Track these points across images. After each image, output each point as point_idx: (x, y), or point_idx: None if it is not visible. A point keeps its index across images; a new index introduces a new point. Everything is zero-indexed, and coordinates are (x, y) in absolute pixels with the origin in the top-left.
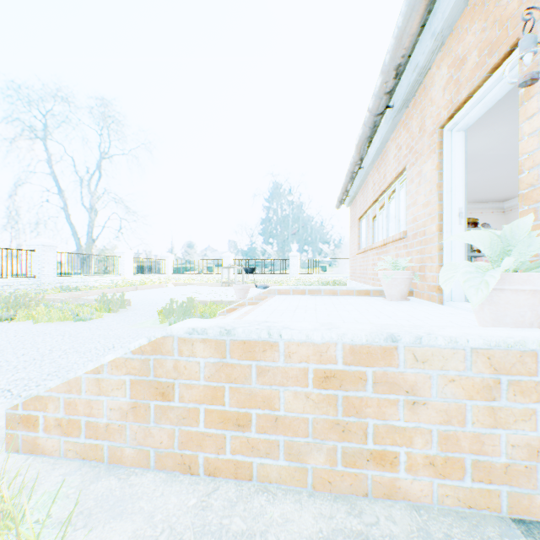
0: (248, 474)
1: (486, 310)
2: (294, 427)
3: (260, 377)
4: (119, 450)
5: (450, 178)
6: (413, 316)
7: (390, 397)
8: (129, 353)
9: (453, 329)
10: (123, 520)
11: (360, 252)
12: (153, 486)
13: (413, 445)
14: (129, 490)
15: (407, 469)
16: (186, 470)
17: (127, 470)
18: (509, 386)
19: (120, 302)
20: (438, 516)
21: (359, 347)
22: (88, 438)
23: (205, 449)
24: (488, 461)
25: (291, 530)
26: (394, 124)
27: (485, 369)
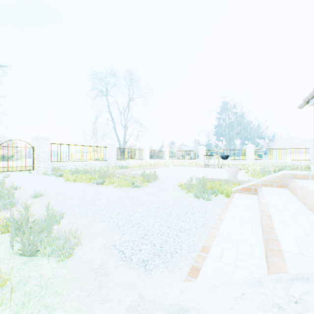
0: None
1: None
2: None
3: None
4: None
5: None
6: None
7: None
8: None
9: None
10: None
11: None
12: None
13: None
14: None
15: None
16: None
17: None
18: None
19: (153, 176)
20: None
21: None
22: None
23: None
24: None
25: None
26: None
27: None
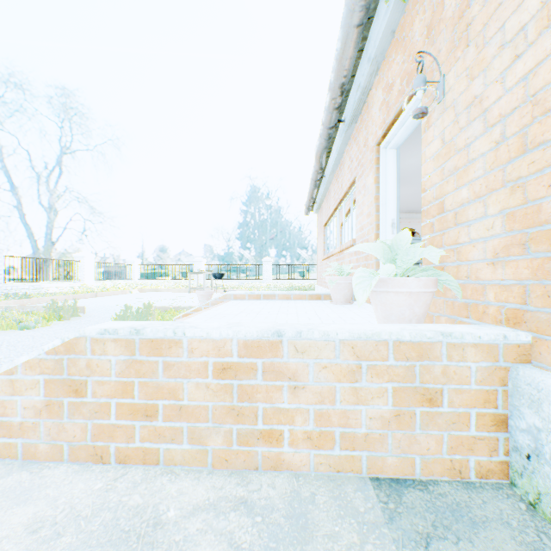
0: (156, 459)
1: (379, 309)
2: (196, 414)
3: (166, 371)
4: (33, 447)
5: (385, 191)
6: (341, 318)
7: (276, 384)
8: (43, 353)
9: (336, 325)
10: (27, 505)
11: (324, 258)
12: (63, 476)
13: (294, 423)
14: (39, 481)
15: (290, 444)
16: (98, 460)
17: (42, 465)
18: (368, 369)
19: (72, 309)
20: (312, 481)
21: (252, 341)
22: (2, 437)
23: (116, 439)
24: (352, 432)
25: (182, 500)
26: (347, 137)
27: (350, 356)
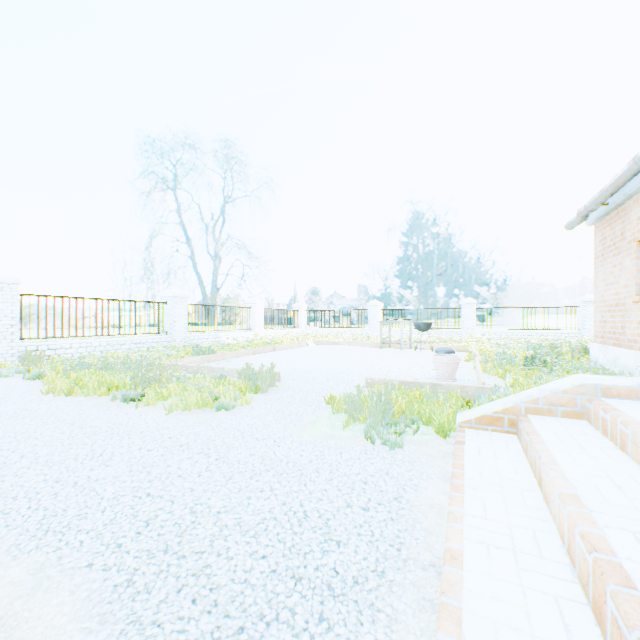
0: None
1: None
2: None
3: None
4: None
5: None
6: None
7: None
8: None
9: None
10: None
11: None
12: None
13: None
14: None
15: None
16: None
17: None
18: None
19: (269, 378)
20: None
21: None
22: None
23: None
24: None
25: None
26: None
27: None
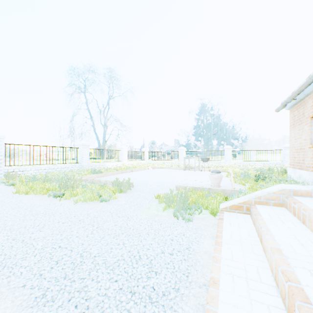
0: None
1: None
2: None
3: None
4: None
5: None
6: None
7: None
8: None
9: None
10: None
11: None
12: None
13: None
14: None
15: None
16: None
17: None
18: None
19: (127, 185)
20: None
21: None
22: None
23: None
24: None
25: None
26: None
27: None
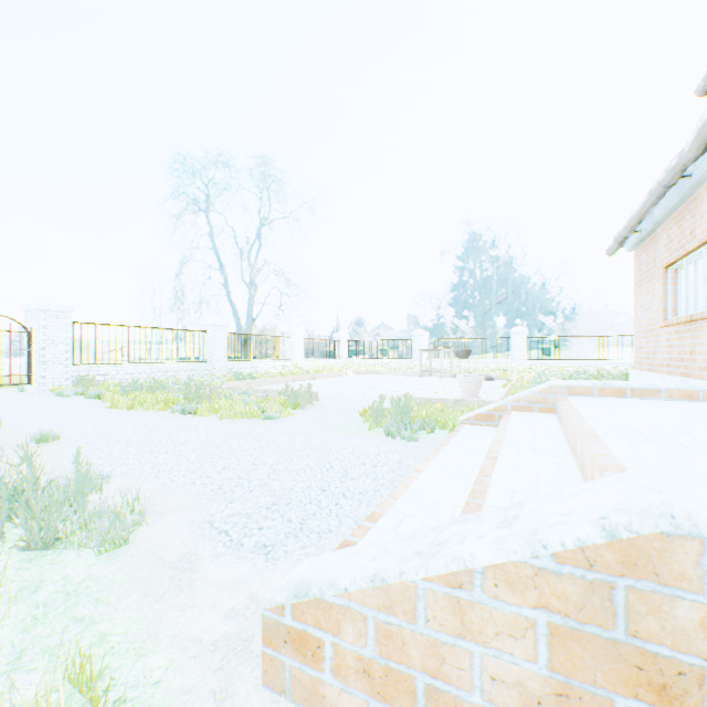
0: None
1: None
2: None
3: None
4: None
5: None
6: None
7: None
8: (544, 556)
9: None
10: None
11: (674, 323)
12: None
13: None
14: None
15: None
16: None
17: None
18: None
19: (307, 396)
20: None
21: None
22: None
23: None
24: None
25: None
26: None
27: None
